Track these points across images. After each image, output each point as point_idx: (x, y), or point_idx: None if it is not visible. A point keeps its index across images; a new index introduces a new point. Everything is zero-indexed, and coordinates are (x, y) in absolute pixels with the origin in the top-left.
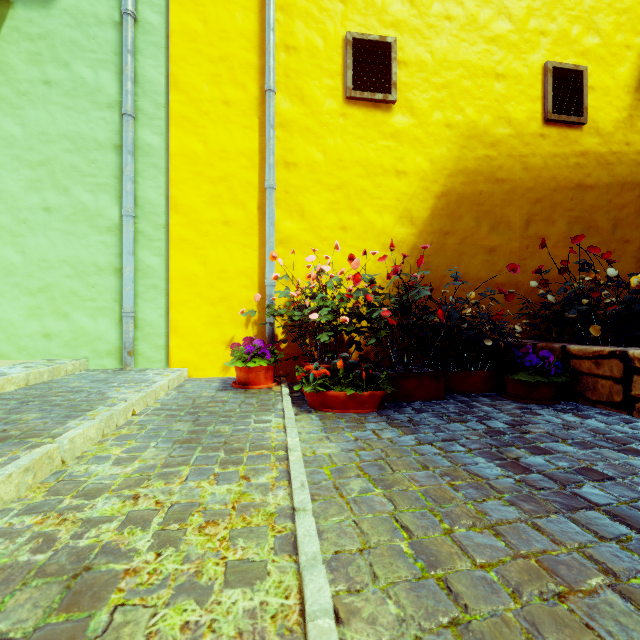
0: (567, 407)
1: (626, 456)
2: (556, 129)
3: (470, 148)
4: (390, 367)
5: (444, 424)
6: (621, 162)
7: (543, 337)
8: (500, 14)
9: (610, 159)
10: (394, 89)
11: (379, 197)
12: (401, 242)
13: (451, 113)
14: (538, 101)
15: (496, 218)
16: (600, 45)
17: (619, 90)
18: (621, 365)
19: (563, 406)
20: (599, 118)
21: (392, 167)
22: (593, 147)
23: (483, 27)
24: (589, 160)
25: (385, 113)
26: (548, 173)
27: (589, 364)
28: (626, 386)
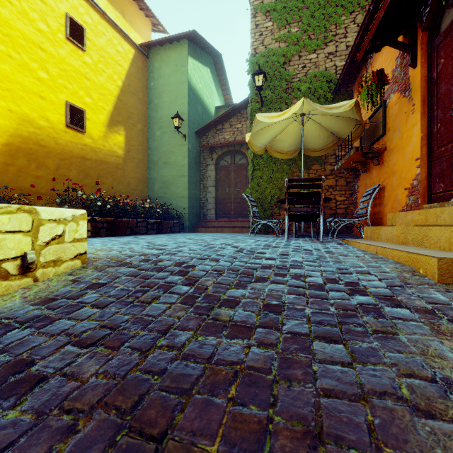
0: None
1: None
2: (72, 131)
3: (25, 126)
4: None
5: None
6: (101, 152)
7: None
8: (43, 69)
9: (97, 150)
10: None
11: None
12: None
13: (12, 105)
14: (63, 116)
15: (40, 163)
16: (93, 103)
17: (100, 124)
18: None
19: None
20: (92, 132)
21: None
22: (89, 143)
23: (33, 71)
24: (88, 148)
25: None
26: (68, 149)
27: None
28: None
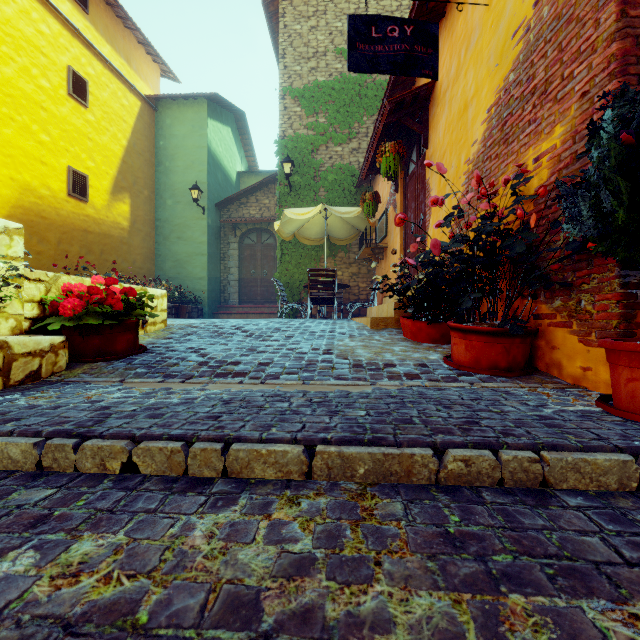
0: None
1: None
2: (74, 200)
3: (26, 195)
4: None
5: None
6: (105, 224)
7: None
8: (44, 131)
9: (100, 222)
10: None
11: None
12: None
13: (14, 173)
14: (65, 183)
15: (42, 237)
16: (95, 168)
17: (104, 191)
18: None
19: None
20: (95, 201)
21: None
22: (92, 214)
23: (34, 133)
24: (90, 219)
25: None
26: (70, 220)
27: None
28: None
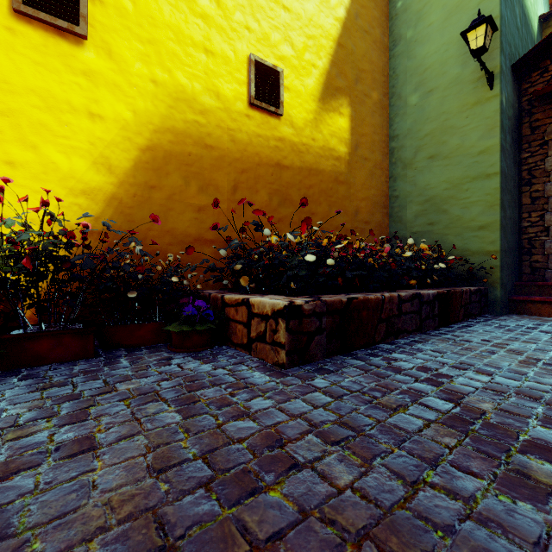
0: (210, 352)
1: (166, 408)
2: (260, 114)
3: (179, 110)
4: (17, 327)
5: (16, 395)
6: (309, 152)
7: (227, 288)
8: None
9: (301, 148)
10: (84, 22)
11: (66, 136)
12: (96, 189)
13: (158, 70)
14: (244, 85)
15: (205, 180)
16: (294, 57)
17: (308, 96)
18: (247, 311)
19: (209, 351)
20: (293, 114)
21: (84, 107)
22: (289, 136)
23: (192, 0)
24: (286, 145)
25: (74, 46)
26: (253, 149)
27: (233, 311)
28: (249, 329)
